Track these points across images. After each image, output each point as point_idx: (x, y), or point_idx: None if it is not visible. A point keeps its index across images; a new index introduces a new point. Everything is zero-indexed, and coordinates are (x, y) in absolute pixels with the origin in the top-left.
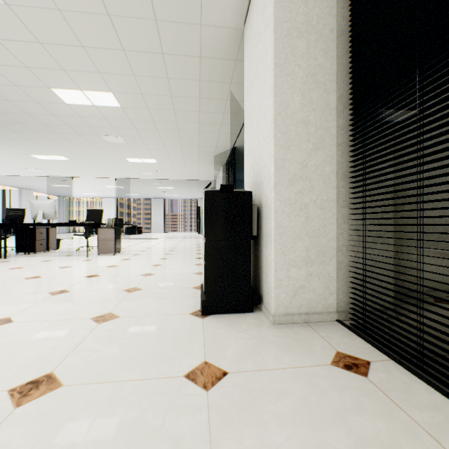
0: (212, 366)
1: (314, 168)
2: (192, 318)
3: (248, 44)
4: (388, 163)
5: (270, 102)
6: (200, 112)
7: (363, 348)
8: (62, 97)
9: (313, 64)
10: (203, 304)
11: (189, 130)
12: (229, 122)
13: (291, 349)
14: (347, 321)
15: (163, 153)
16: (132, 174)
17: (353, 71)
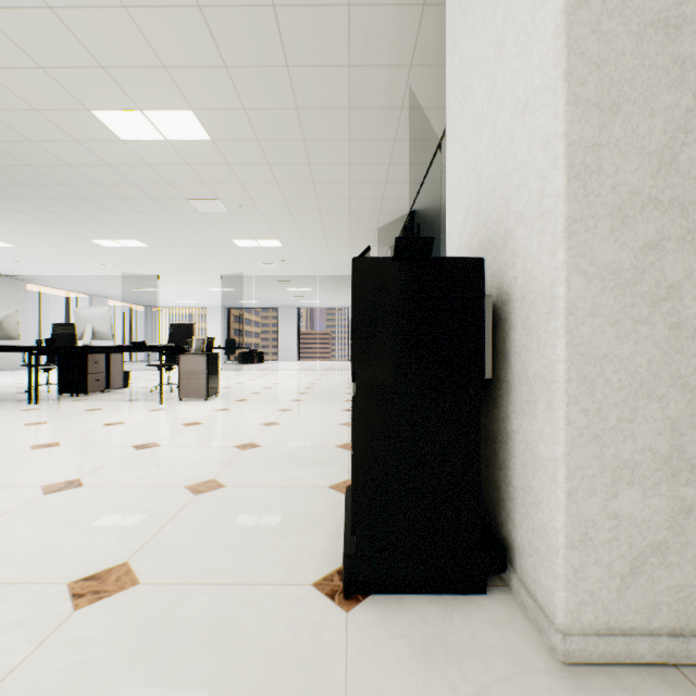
0: None
1: None
2: (317, 608)
3: None
4: None
5: None
6: (350, 141)
7: None
8: (112, 128)
9: None
10: (347, 563)
11: (331, 180)
12: (404, 159)
13: None
14: None
15: (290, 229)
16: (245, 267)
17: None
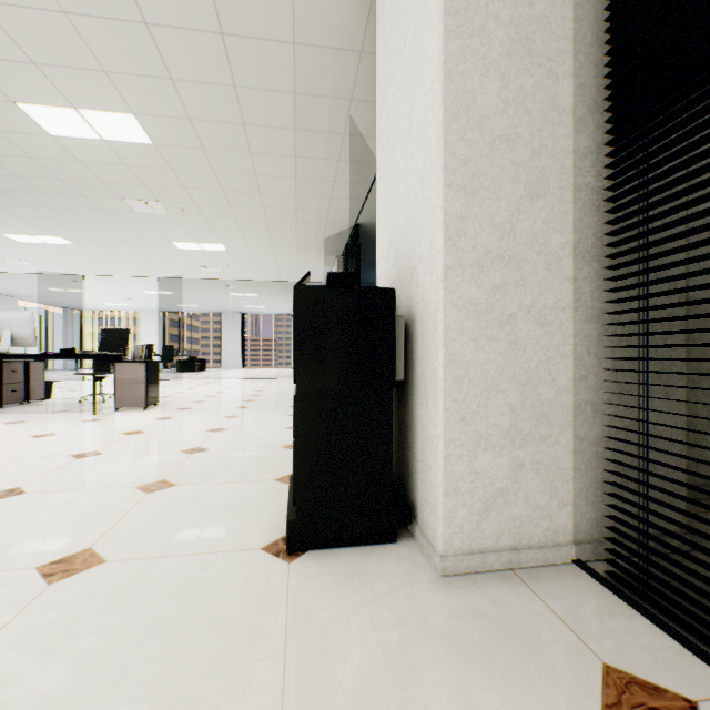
0: None
1: (528, 236)
2: (266, 563)
3: (383, 6)
4: (675, 230)
5: (434, 93)
6: (297, 158)
7: (660, 651)
8: (40, 122)
9: (525, 14)
10: (290, 528)
11: (278, 191)
12: (348, 178)
13: (494, 661)
14: (597, 564)
15: (235, 235)
16: (185, 270)
17: (615, 24)
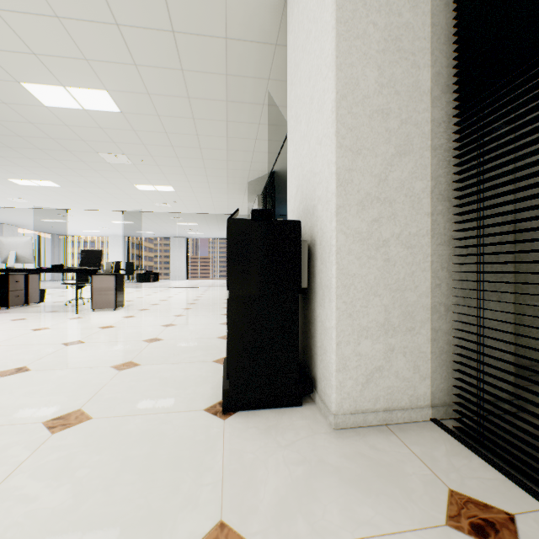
0: (233, 536)
1: (397, 183)
2: (207, 420)
3: (292, 12)
4: (506, 178)
5: (329, 79)
6: (228, 122)
7: (490, 480)
8: (37, 97)
9: (395, 22)
10: (224, 395)
11: (214, 146)
12: (266, 136)
13: (371, 487)
14: (448, 421)
15: (181, 179)
16: (143, 206)
17: (460, 29)
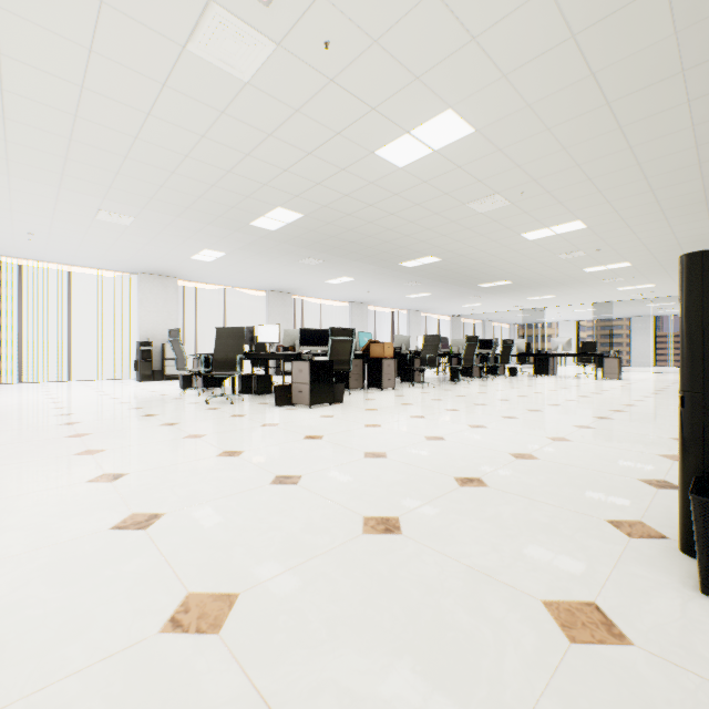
0: None
1: None
2: None
3: None
4: None
5: None
6: None
7: None
8: (585, 271)
9: None
10: None
11: None
12: None
13: None
14: None
15: (664, 279)
16: (614, 298)
17: None
